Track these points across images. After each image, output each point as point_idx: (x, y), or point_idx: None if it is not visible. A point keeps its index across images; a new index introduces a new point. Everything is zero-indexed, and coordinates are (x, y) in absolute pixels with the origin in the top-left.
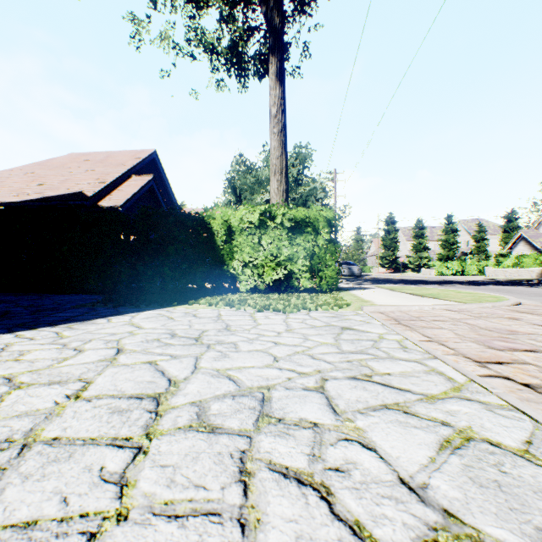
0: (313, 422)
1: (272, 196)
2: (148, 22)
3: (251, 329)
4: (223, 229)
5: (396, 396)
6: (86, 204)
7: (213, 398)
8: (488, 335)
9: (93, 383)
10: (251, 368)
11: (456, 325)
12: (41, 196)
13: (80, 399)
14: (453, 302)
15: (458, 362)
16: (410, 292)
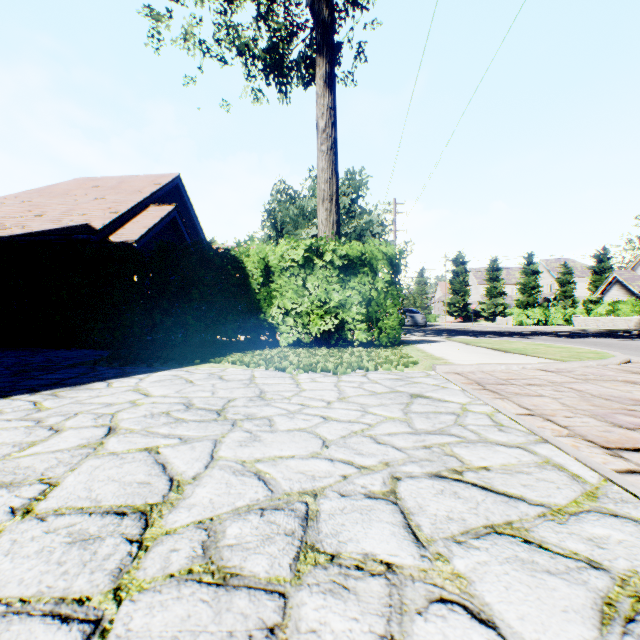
0: (386, 561)
1: (319, 229)
2: (169, 17)
3: (293, 396)
4: (260, 269)
5: (506, 509)
6: (94, 239)
7: (232, 513)
8: (606, 407)
9: (58, 485)
10: (291, 459)
11: (559, 391)
12: (38, 230)
13: (30, 516)
14: (547, 360)
15: (579, 449)
16: (489, 346)
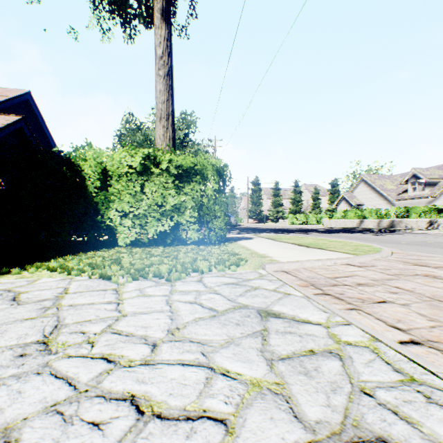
0: None
1: (157, 143)
2: None
3: (101, 334)
4: (98, 173)
5: None
6: None
7: None
8: None
9: None
10: None
11: (395, 293)
12: None
13: None
14: (346, 254)
15: None
16: (292, 242)
